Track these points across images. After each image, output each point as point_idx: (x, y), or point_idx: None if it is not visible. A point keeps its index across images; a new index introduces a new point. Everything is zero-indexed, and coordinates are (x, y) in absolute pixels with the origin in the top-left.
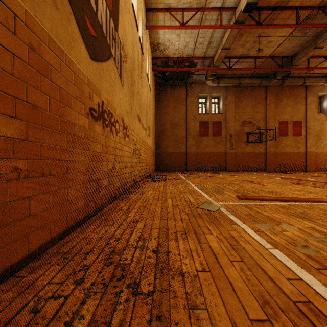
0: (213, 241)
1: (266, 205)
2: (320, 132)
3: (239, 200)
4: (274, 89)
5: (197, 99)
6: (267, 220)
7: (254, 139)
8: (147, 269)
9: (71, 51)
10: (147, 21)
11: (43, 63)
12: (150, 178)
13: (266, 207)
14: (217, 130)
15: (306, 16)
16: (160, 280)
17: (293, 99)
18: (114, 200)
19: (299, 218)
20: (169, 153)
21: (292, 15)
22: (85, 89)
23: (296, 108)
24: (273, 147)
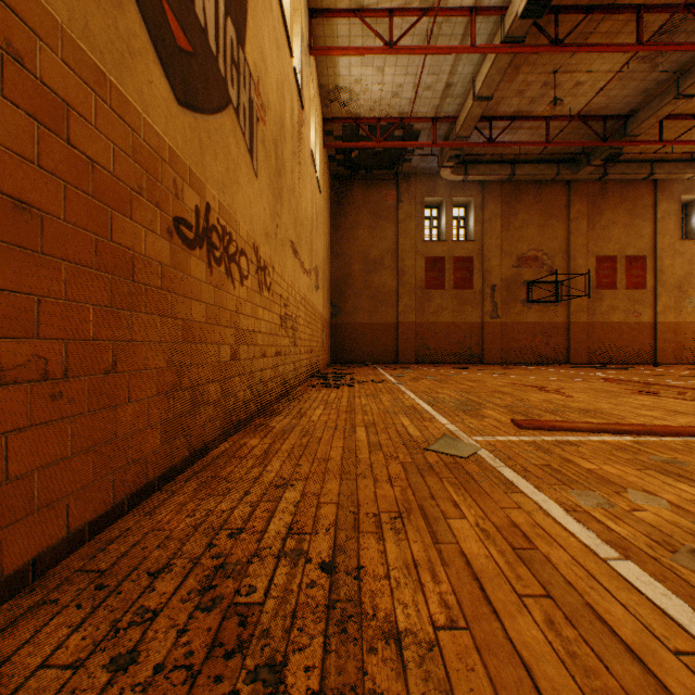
0: (469, 537)
1: (582, 442)
2: (685, 279)
3: (519, 431)
4: (587, 187)
5: (420, 210)
6: (593, 481)
7: (543, 295)
8: (305, 619)
9: (125, 79)
10: (312, 39)
11: (47, 96)
12: (319, 380)
13: (583, 447)
14: (463, 275)
15: (658, 26)
16: (338, 656)
17: (626, 210)
18: (236, 430)
19: (666, 477)
20: (360, 324)
21: (628, 24)
22: (162, 172)
23: (633, 228)
24: (583, 313)
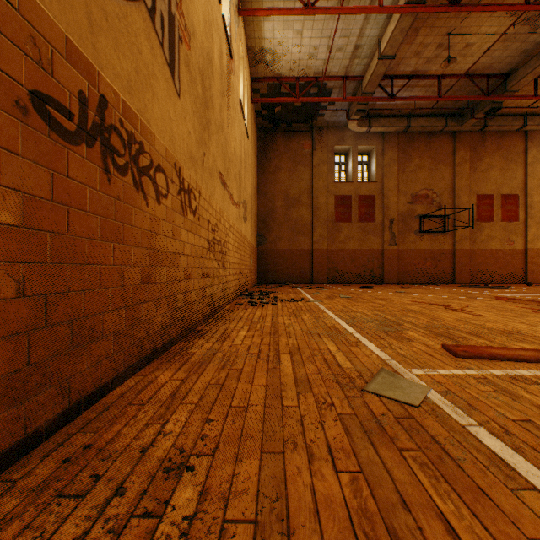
0: None
1: None
2: None
3: (457, 360)
4: (469, 137)
5: (331, 157)
6: None
7: (432, 226)
8: None
9: None
10: (241, 3)
11: None
12: (246, 298)
13: None
14: (367, 210)
15: None
16: None
17: (502, 156)
18: (151, 359)
19: None
20: (281, 251)
21: None
22: (1, 13)
23: (507, 171)
24: (466, 242)
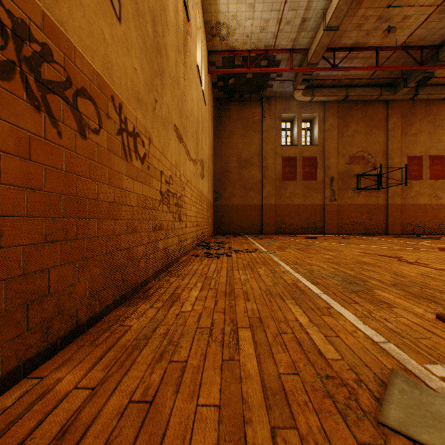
0: None
1: None
2: None
3: None
4: (400, 105)
5: (279, 123)
6: None
7: (368, 184)
8: None
9: None
10: None
11: None
12: (203, 249)
13: None
14: (310, 170)
15: None
16: None
17: (430, 122)
18: (67, 341)
19: None
20: (235, 206)
21: None
22: None
23: (434, 135)
24: (398, 197)
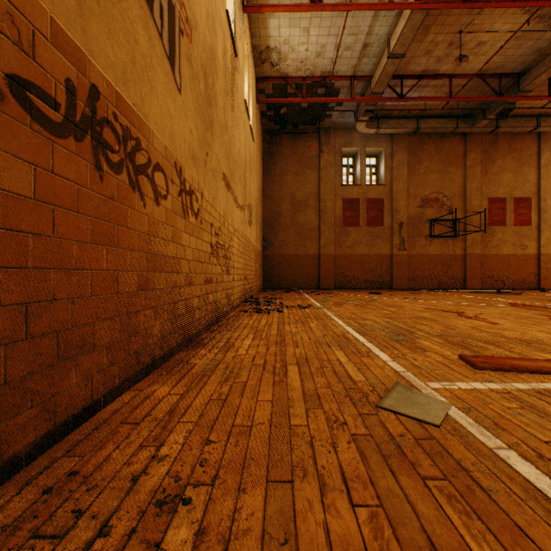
0: None
1: None
2: None
3: (477, 372)
4: (480, 139)
5: (339, 159)
6: None
7: (443, 231)
8: None
9: None
10: (246, 0)
11: None
12: (251, 305)
13: None
14: (375, 214)
15: None
16: None
17: (514, 158)
18: (148, 371)
19: None
20: (287, 256)
21: None
22: None
23: (520, 173)
24: (478, 246)
